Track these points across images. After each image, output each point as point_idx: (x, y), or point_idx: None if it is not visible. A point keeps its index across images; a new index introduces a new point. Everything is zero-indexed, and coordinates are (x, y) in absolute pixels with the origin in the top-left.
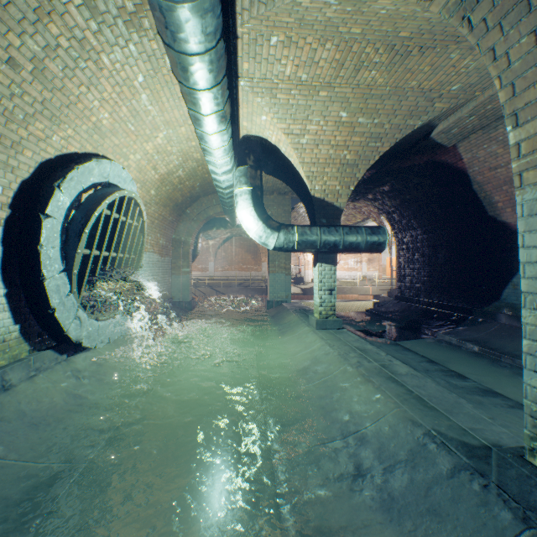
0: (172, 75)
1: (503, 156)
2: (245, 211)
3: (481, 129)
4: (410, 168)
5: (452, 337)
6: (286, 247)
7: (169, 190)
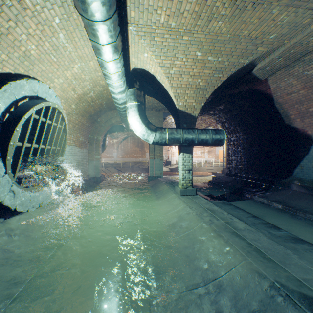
0: (80, 19)
1: (296, 86)
2: (133, 118)
3: (284, 68)
4: (237, 93)
5: (264, 199)
6: (160, 142)
7: (85, 106)
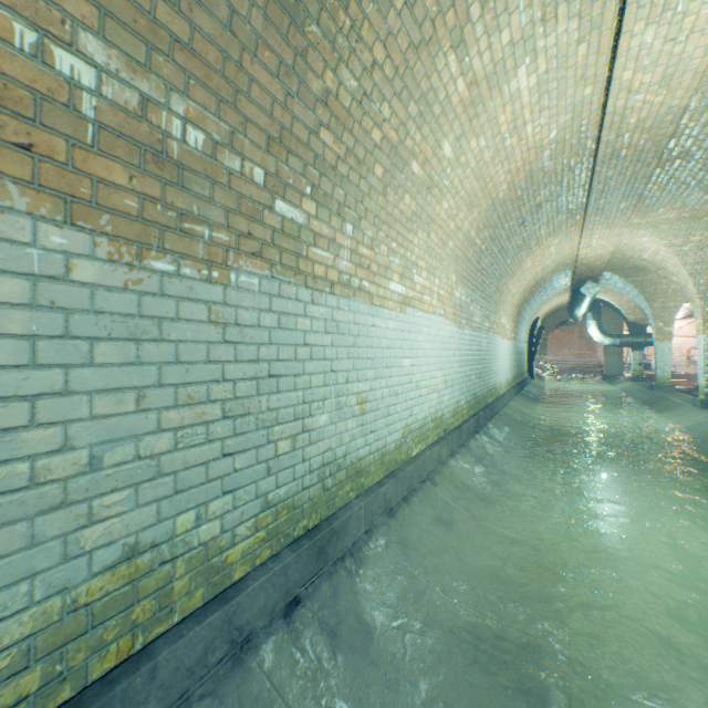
0: (567, 294)
1: None
2: (592, 330)
3: None
4: None
5: None
6: (613, 344)
7: (544, 316)
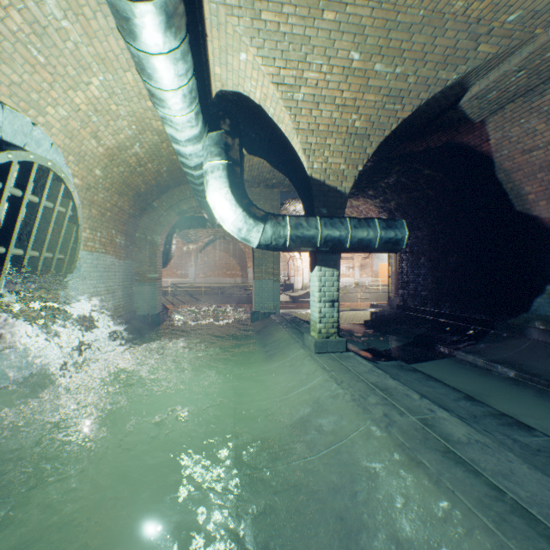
0: None
1: (544, 134)
2: (218, 193)
3: (522, 96)
4: (424, 152)
5: (477, 358)
6: (275, 243)
7: (124, 173)
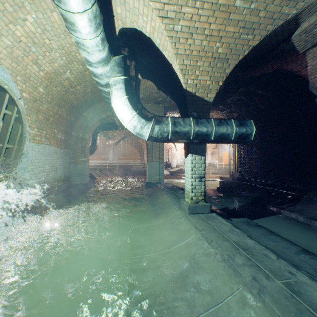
0: None
1: None
2: (119, 100)
3: None
4: (260, 77)
5: (299, 215)
6: (160, 136)
7: (60, 92)
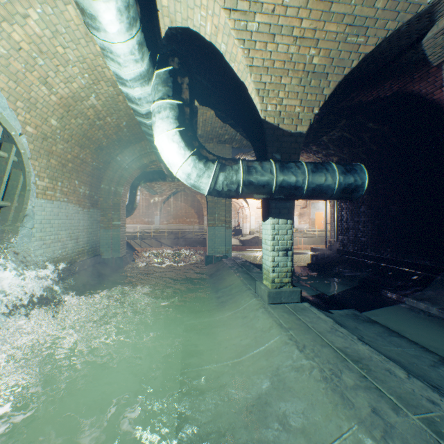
0: None
1: None
2: (166, 135)
3: None
4: (372, 103)
5: (431, 306)
6: (227, 189)
7: (83, 125)
